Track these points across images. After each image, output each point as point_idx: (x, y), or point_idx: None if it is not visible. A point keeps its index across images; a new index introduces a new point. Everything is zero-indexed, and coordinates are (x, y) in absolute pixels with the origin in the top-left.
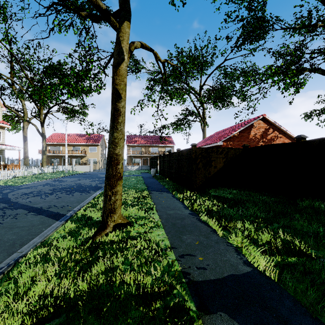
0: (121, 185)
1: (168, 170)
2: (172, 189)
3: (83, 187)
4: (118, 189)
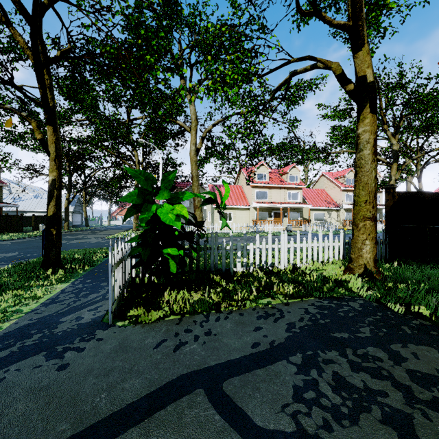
0: None
1: None
2: None
3: None
4: None
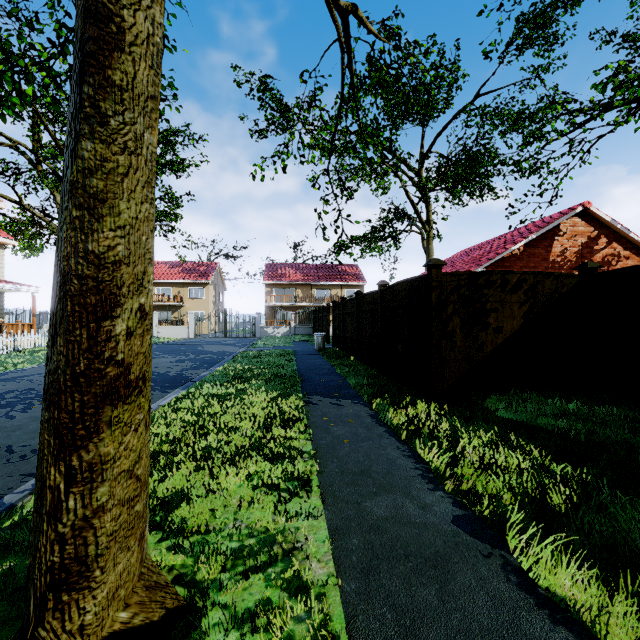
0: (130, 426)
1: (354, 336)
2: (371, 393)
3: None
4: (107, 449)
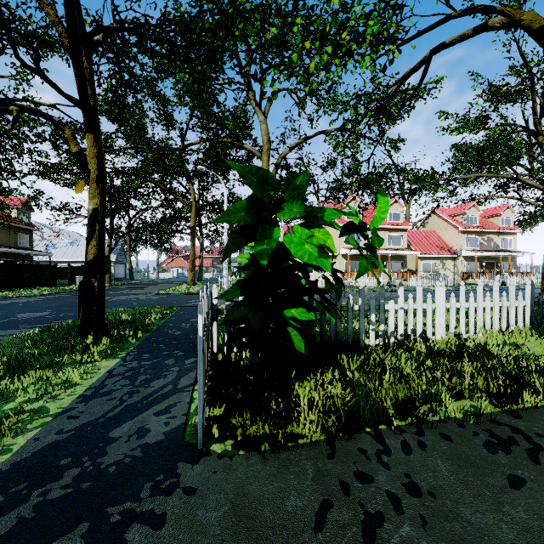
0: None
1: None
2: None
3: None
4: None
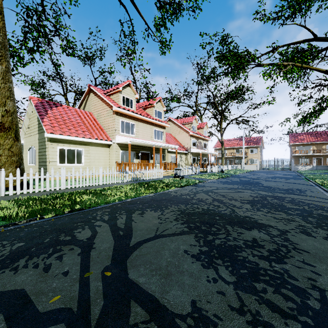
0: None
1: None
2: None
3: (285, 177)
4: None
